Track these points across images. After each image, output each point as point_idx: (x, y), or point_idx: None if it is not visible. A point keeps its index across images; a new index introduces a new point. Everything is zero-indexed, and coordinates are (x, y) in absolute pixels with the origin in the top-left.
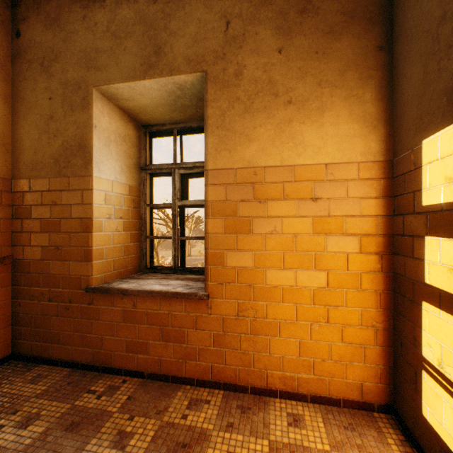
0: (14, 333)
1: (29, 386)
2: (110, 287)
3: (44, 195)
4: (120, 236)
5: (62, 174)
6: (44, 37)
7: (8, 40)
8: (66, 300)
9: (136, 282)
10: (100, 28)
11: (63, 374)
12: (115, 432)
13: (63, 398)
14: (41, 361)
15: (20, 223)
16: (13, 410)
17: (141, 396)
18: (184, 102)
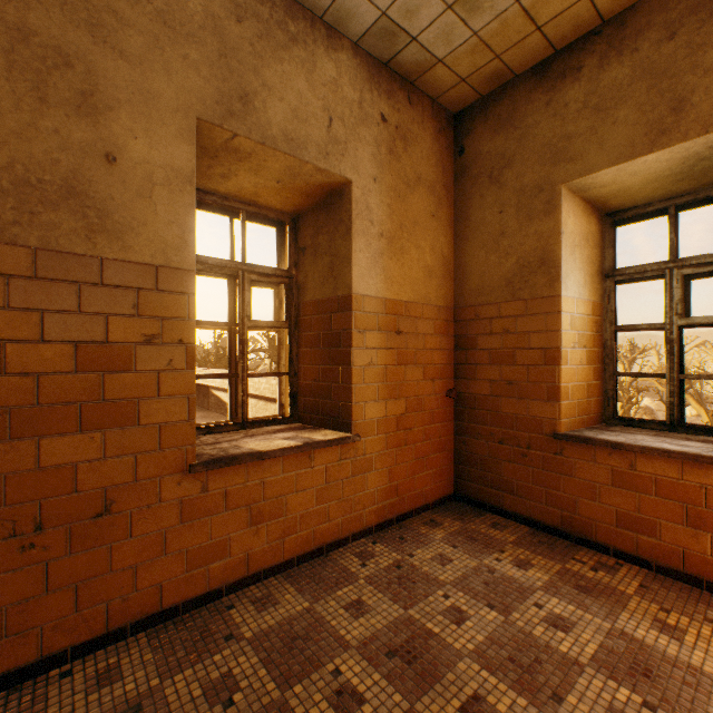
0: (456, 472)
1: (494, 531)
2: (587, 436)
3: (492, 322)
4: (582, 370)
5: (516, 297)
6: (492, 144)
7: (451, 162)
8: (521, 445)
9: (618, 435)
10: (571, 108)
11: (523, 530)
12: (650, 617)
13: (544, 556)
14: (488, 509)
15: (463, 354)
16: (497, 548)
17: (661, 591)
18: (708, 164)
